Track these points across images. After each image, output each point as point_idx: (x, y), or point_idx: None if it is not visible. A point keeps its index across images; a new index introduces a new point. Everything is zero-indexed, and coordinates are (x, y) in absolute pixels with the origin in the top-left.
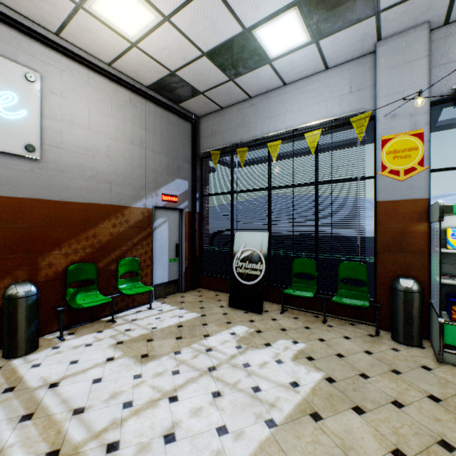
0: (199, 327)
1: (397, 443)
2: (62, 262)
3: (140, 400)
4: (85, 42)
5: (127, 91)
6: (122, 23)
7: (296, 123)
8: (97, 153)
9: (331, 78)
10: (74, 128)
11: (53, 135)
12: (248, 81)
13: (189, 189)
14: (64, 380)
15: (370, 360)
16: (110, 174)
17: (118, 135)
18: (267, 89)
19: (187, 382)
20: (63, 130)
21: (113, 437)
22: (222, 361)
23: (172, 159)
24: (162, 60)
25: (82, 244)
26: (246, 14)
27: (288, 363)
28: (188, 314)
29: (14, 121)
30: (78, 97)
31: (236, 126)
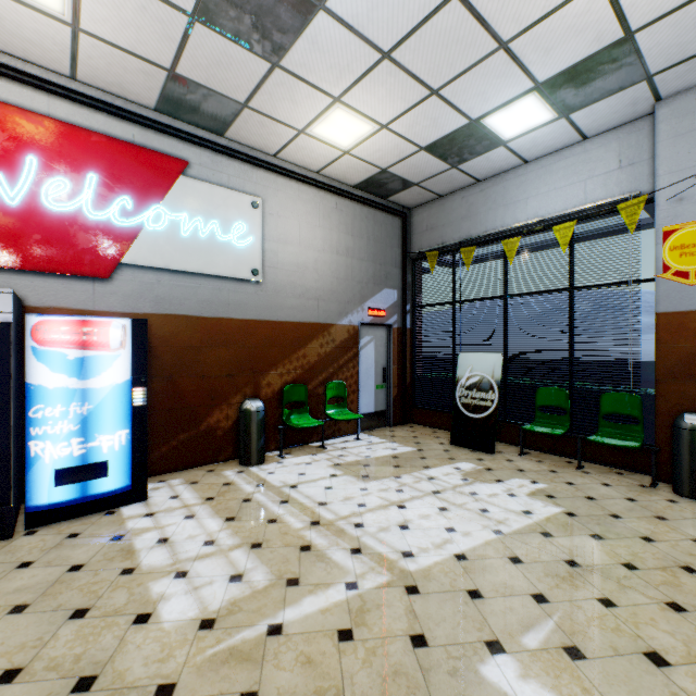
0: (416, 459)
1: (630, 560)
2: (278, 382)
3: (372, 504)
4: (298, 158)
5: (333, 196)
6: (338, 138)
7: (541, 212)
8: (306, 269)
9: (592, 151)
10: (287, 246)
11: (271, 256)
12: (475, 166)
13: (398, 300)
14: (300, 484)
15: (629, 506)
16: (317, 290)
17: (325, 247)
18: (501, 170)
19: (412, 498)
20: (278, 249)
21: (357, 520)
22: (446, 488)
23: (378, 265)
24: (373, 161)
25: (293, 364)
26: (473, 108)
27: (522, 497)
28: (402, 447)
29: (244, 248)
30: (290, 214)
31: (460, 218)
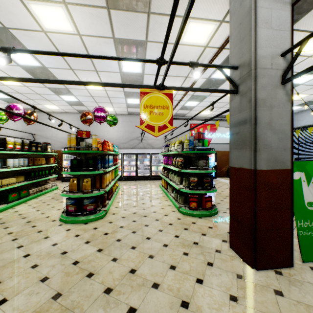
0: None
1: None
2: None
3: None
4: None
5: None
6: None
7: (306, 123)
8: None
9: None
10: None
11: None
12: None
13: None
14: None
15: None
16: None
17: None
18: (296, 112)
19: None
20: None
21: None
22: None
23: None
24: None
25: None
26: None
27: None
28: None
29: (228, 138)
30: None
31: None
